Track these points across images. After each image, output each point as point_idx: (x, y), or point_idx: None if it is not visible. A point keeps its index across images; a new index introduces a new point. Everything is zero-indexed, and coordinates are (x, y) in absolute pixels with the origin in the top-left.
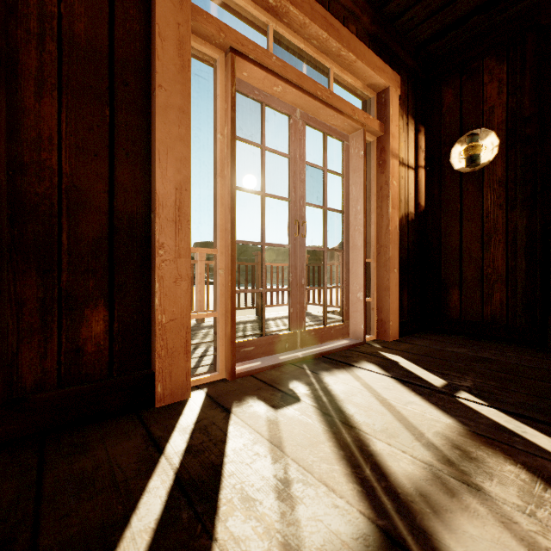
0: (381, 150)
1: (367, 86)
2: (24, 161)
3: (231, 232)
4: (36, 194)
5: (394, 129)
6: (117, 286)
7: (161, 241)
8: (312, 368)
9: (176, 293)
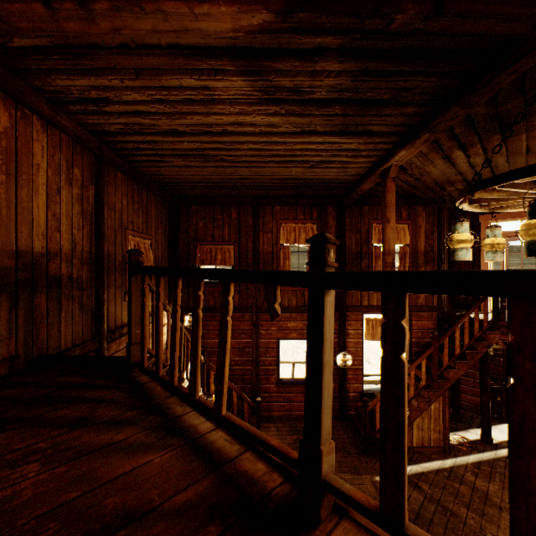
0: None
1: None
2: None
3: None
4: None
5: None
6: None
7: None
8: None
9: None
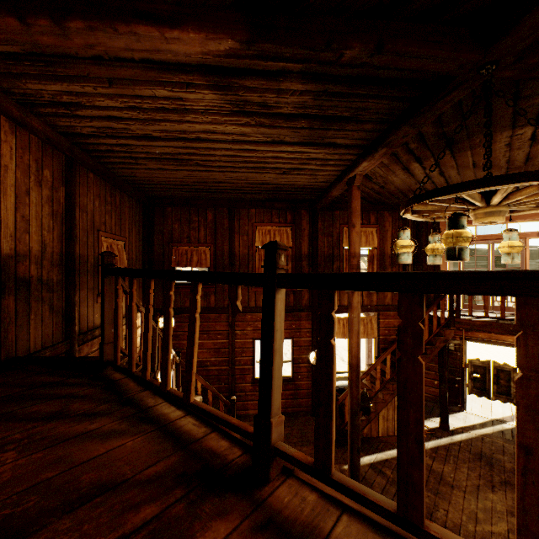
0: None
1: (532, 219)
2: None
3: None
4: None
5: None
6: None
7: None
8: (482, 313)
9: None
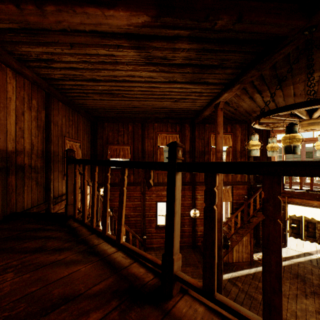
0: None
1: None
2: None
3: None
4: None
5: None
6: None
7: None
8: (297, 186)
9: None
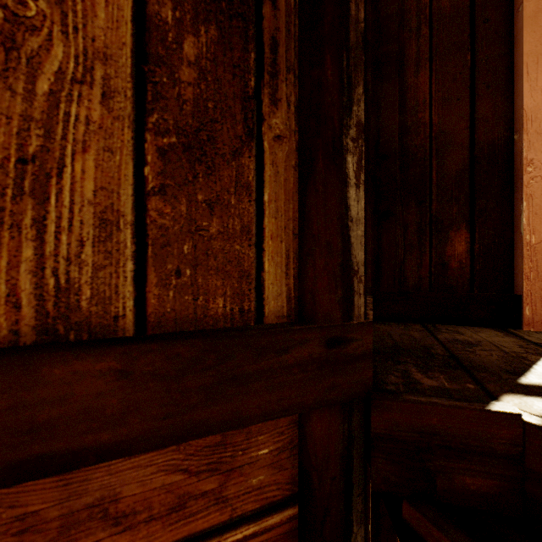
0: None
1: None
2: (407, 125)
3: None
4: (414, 146)
5: None
6: (477, 211)
7: (529, 158)
8: None
9: None
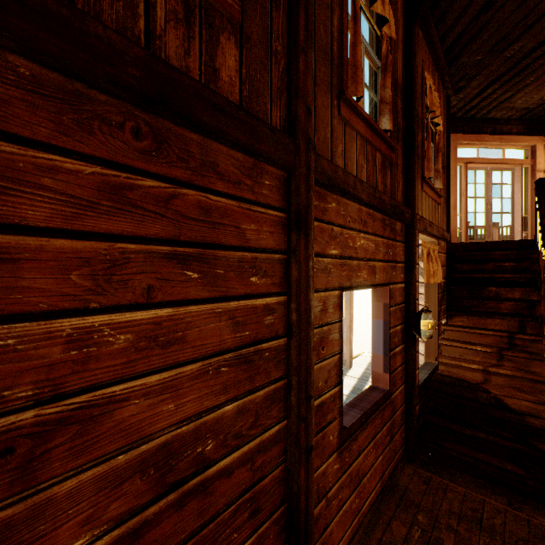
0: (532, 170)
1: (524, 146)
2: None
3: (466, 209)
4: None
5: (540, 160)
6: None
7: (451, 213)
8: None
9: (454, 223)
